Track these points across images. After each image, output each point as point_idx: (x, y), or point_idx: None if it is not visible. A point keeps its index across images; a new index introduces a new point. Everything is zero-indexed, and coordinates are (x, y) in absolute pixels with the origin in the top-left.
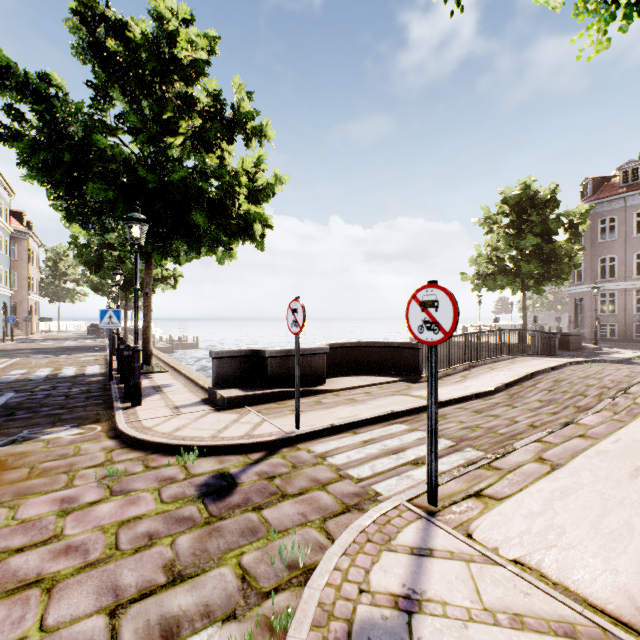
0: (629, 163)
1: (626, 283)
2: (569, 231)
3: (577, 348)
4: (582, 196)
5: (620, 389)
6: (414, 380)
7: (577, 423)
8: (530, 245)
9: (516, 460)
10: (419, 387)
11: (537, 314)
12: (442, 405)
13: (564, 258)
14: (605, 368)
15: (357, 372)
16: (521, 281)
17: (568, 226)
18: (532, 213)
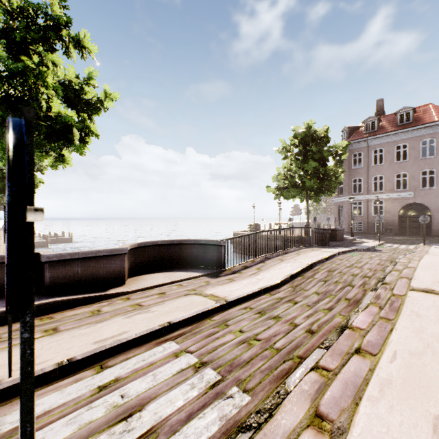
0: (370, 118)
1: (368, 196)
2: (336, 159)
3: (341, 239)
4: (343, 138)
5: (379, 279)
6: (216, 274)
7: (351, 327)
8: (311, 167)
9: (286, 426)
10: (216, 283)
11: (316, 216)
12: (230, 305)
13: (333, 177)
14: (362, 257)
15: (169, 267)
16: (306, 193)
17: (335, 155)
18: (313, 146)
